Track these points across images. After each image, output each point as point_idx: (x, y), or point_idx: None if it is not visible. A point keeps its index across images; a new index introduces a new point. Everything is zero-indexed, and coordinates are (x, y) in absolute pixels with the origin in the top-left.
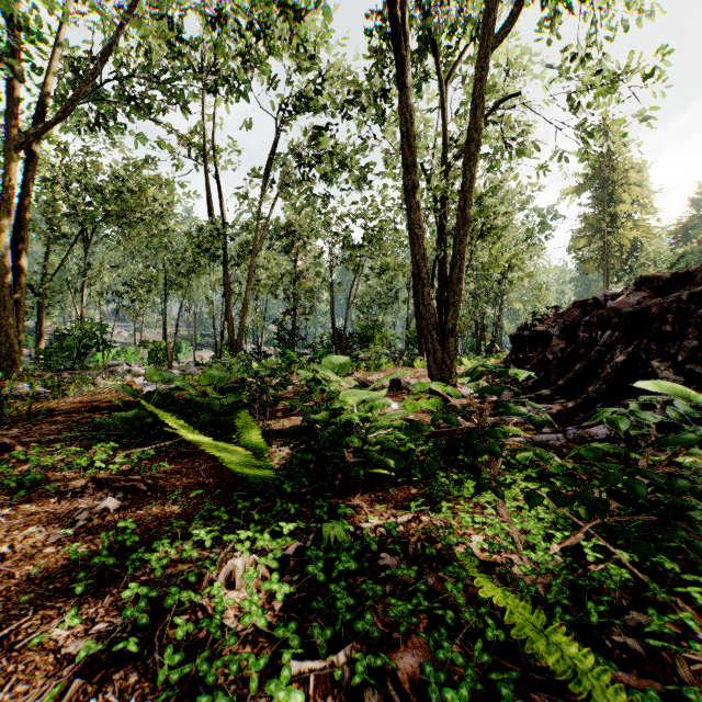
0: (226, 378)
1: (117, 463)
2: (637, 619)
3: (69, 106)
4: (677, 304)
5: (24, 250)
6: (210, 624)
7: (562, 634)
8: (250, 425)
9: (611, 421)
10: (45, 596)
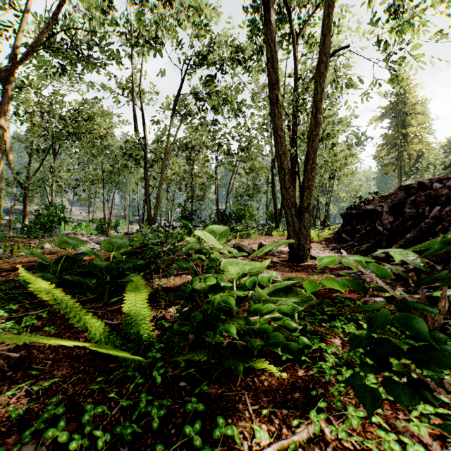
0: (122, 245)
1: (7, 327)
2: None
3: (31, 51)
4: None
5: (1, 154)
6: None
7: None
8: (136, 289)
9: None
10: None
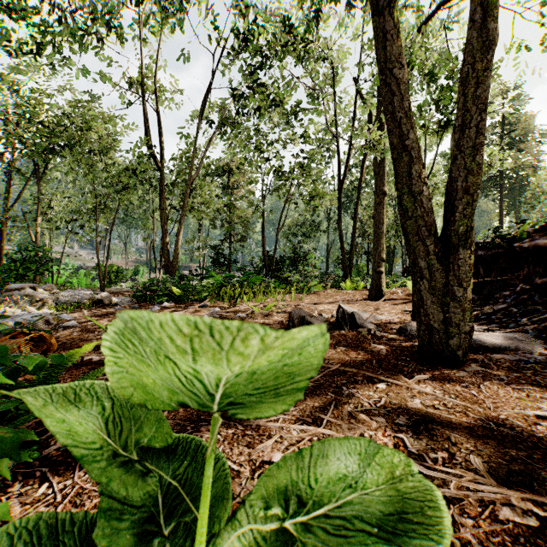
0: None
1: None
2: None
3: None
4: None
5: None
6: None
7: None
8: None
9: None
10: None
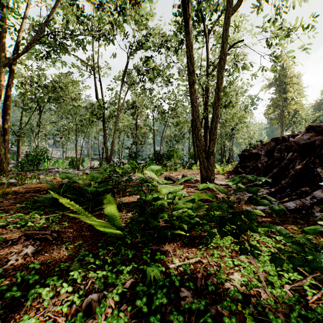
0: (99, 177)
1: (41, 222)
2: None
3: (29, 46)
4: None
5: (8, 114)
6: None
7: None
8: (111, 202)
9: None
10: None
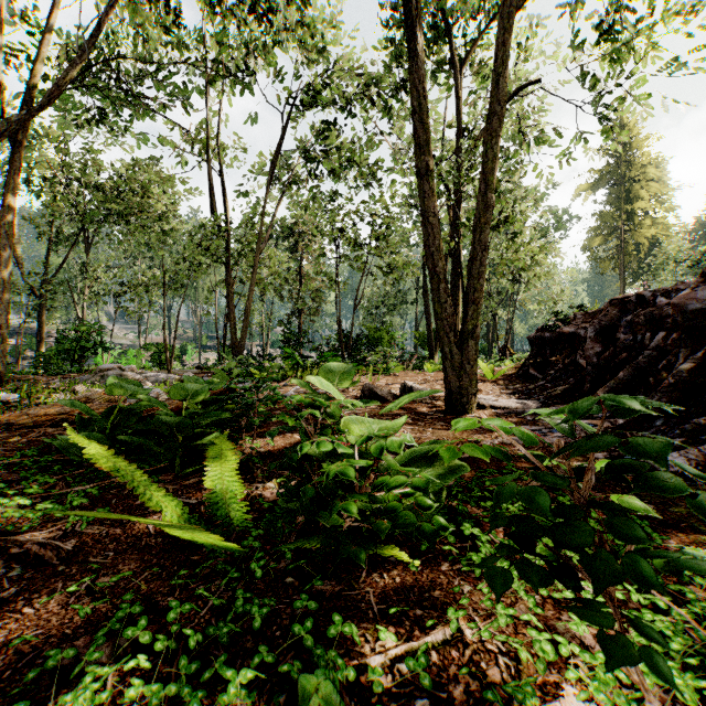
0: (200, 392)
1: (45, 508)
2: None
3: (54, 91)
4: None
5: (9, 247)
6: None
7: None
8: (223, 455)
9: None
10: None
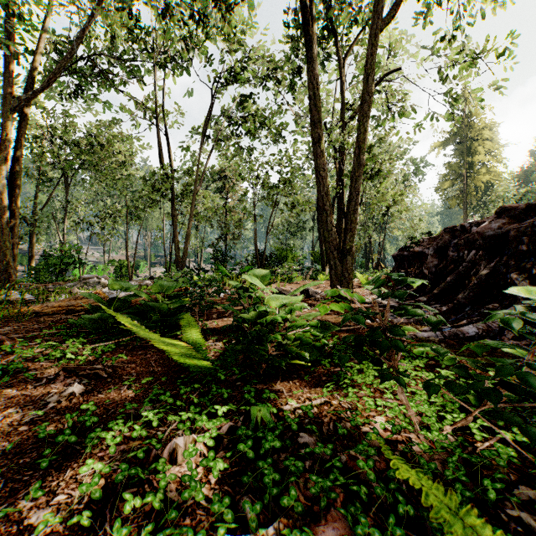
0: (172, 287)
1: (85, 355)
2: (526, 493)
3: (52, 78)
4: (531, 228)
5: (18, 189)
6: (154, 499)
7: (474, 517)
8: (191, 324)
9: (506, 321)
10: (16, 469)
